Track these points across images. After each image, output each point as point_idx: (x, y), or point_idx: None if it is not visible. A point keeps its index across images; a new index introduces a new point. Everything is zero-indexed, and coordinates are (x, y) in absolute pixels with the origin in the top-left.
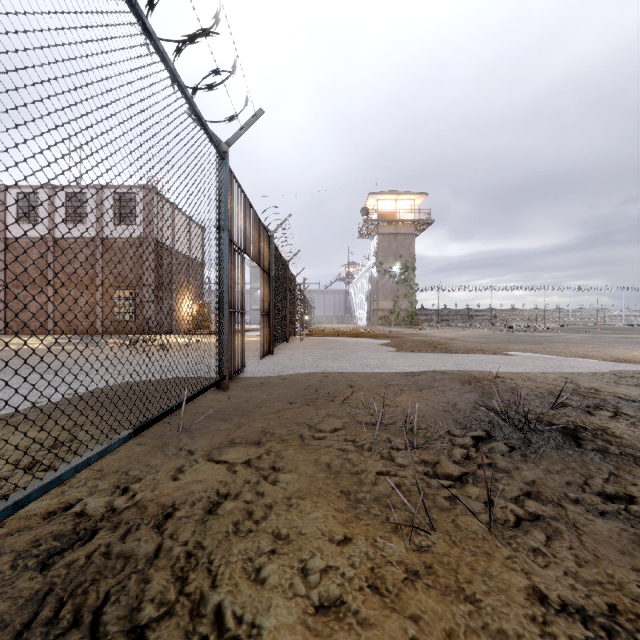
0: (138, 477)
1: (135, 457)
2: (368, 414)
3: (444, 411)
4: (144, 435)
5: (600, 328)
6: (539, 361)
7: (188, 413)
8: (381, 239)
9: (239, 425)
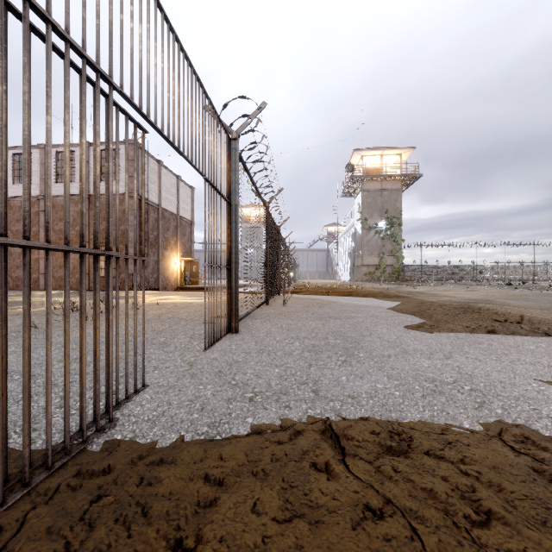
0: None
1: None
2: None
3: None
4: None
5: None
6: None
7: None
8: (366, 195)
9: None
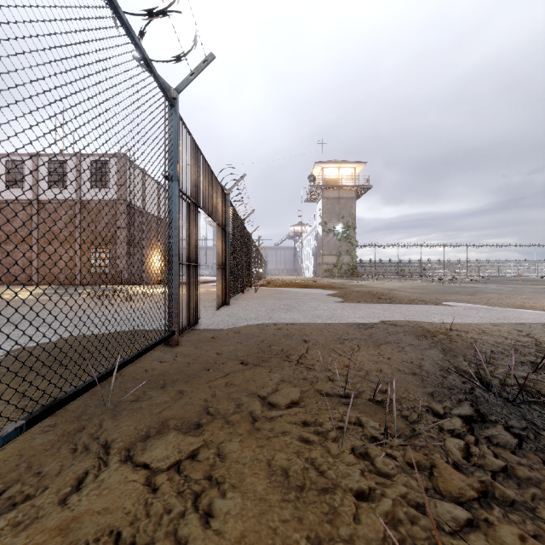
0: (12, 501)
1: (28, 457)
2: (328, 379)
3: (411, 375)
4: (60, 414)
5: (517, 279)
6: (482, 312)
7: (125, 378)
8: (326, 202)
9: (179, 396)
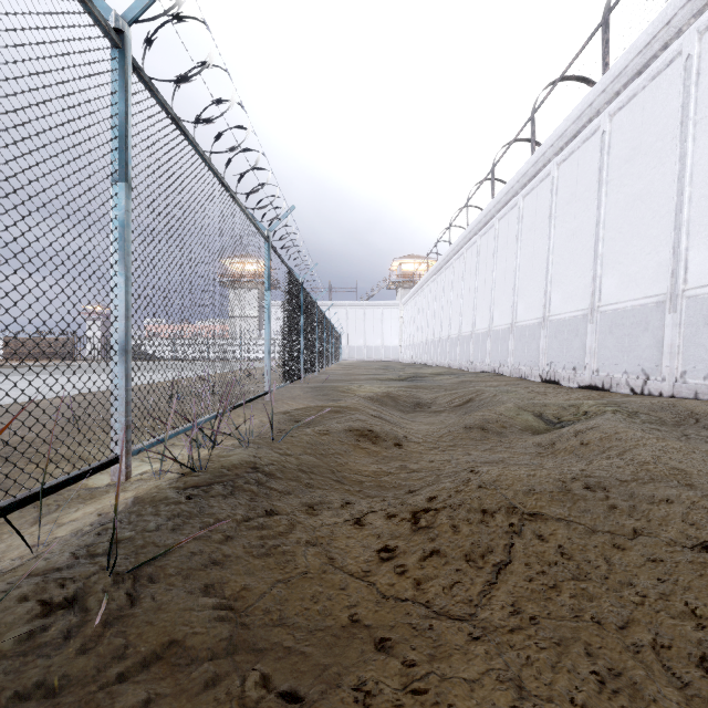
0: None
1: None
2: None
3: None
4: None
5: None
6: None
7: None
8: None
9: None
